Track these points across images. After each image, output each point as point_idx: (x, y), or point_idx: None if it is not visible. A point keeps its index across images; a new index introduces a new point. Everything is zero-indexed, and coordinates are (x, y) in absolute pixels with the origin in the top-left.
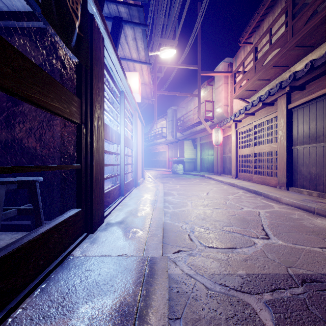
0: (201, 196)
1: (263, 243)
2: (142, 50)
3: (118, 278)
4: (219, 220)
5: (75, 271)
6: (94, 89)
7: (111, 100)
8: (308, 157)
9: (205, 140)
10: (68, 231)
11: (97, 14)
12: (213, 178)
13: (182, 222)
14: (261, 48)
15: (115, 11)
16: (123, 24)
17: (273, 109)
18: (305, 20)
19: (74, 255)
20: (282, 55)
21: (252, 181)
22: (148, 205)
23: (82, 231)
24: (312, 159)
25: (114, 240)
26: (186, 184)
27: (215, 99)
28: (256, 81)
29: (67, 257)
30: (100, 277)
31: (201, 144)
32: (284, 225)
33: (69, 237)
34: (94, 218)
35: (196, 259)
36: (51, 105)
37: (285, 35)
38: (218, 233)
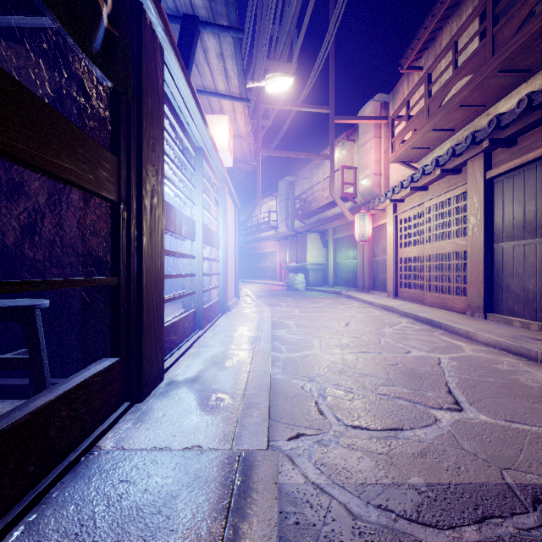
0: (337, 330)
1: (451, 420)
2: (235, 76)
3: (181, 499)
4: (369, 374)
5: (98, 484)
6: (145, 140)
7: (182, 164)
8: (523, 262)
9: (342, 233)
10: (91, 402)
11: (149, 1)
12: (355, 296)
13: (303, 377)
14: (438, 76)
15: (186, 6)
16: (199, 28)
17: (460, 179)
18: (517, 24)
19: (101, 448)
20: (476, 86)
21: (424, 302)
22: (245, 346)
23: (121, 398)
24: (529, 266)
25: (180, 415)
26: (311, 308)
27: (359, 164)
28: (430, 133)
29: (88, 452)
30: (145, 497)
31: (335, 240)
32: (487, 383)
33: (92, 412)
34: (145, 374)
35: (331, 451)
36: (55, 163)
37: (481, 53)
38: (368, 398)
